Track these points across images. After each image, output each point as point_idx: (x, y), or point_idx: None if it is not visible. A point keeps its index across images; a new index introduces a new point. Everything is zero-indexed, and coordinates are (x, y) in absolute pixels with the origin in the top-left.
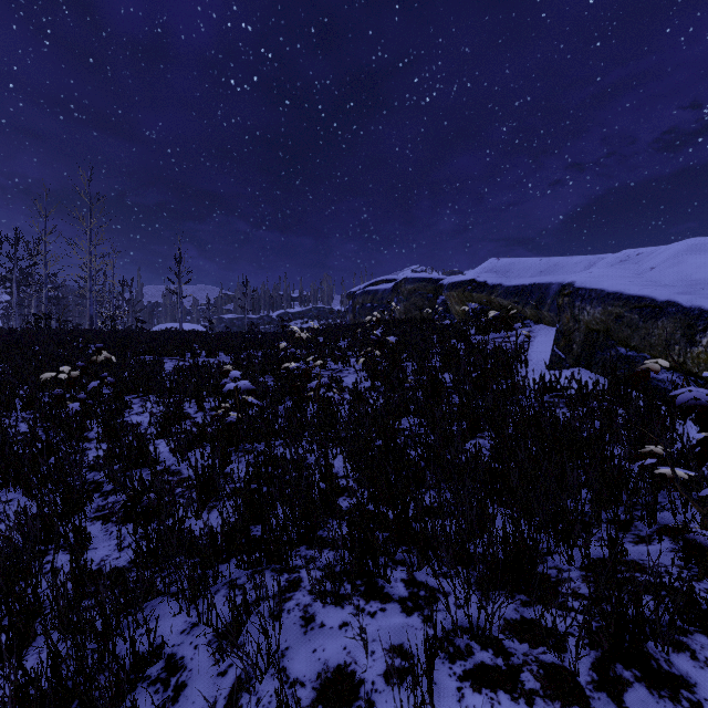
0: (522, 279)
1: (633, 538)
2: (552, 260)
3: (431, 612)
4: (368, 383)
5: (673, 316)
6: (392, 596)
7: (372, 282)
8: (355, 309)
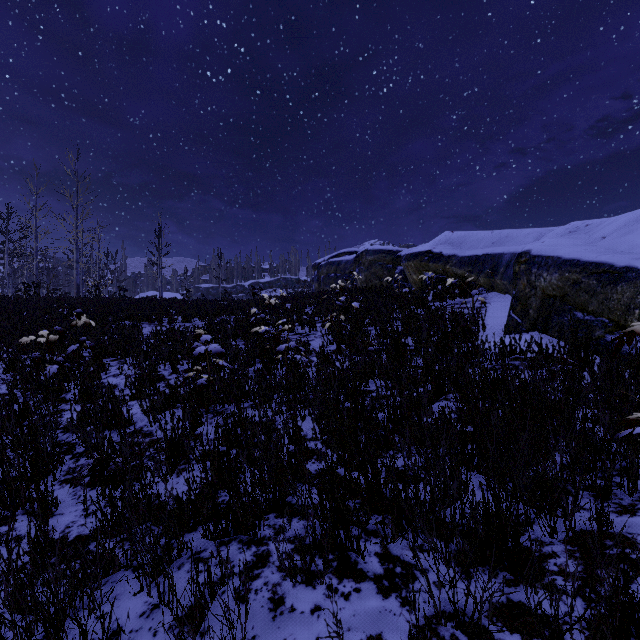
0: (475, 250)
1: (615, 507)
2: (503, 232)
3: (414, 601)
4: (334, 346)
5: (633, 281)
6: (366, 574)
7: (335, 254)
8: (320, 278)
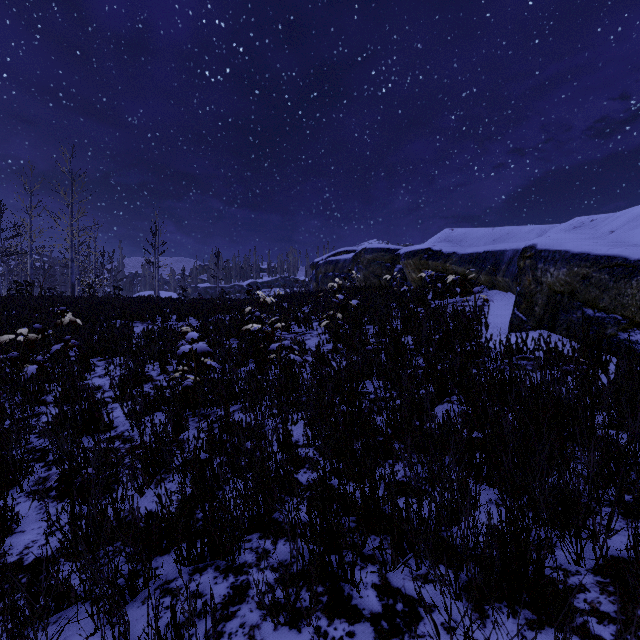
0: (476, 247)
1: None
2: (504, 229)
3: None
4: (331, 345)
5: None
6: (361, 612)
7: (333, 253)
8: (318, 277)
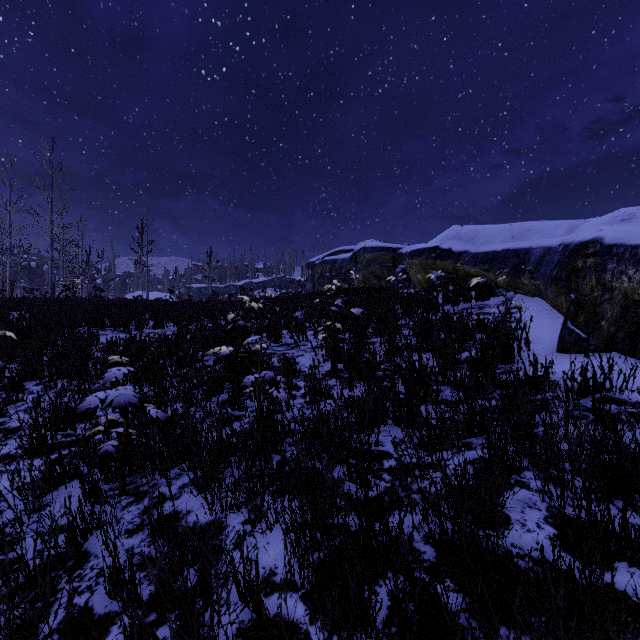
0: (492, 245)
1: None
2: (524, 225)
3: None
4: (328, 365)
5: None
6: None
7: (330, 252)
8: (314, 278)
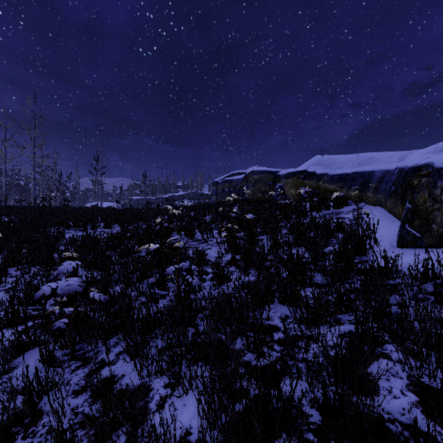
0: (344, 169)
1: None
2: (367, 154)
3: None
4: (229, 256)
5: None
6: None
7: (229, 174)
8: (218, 192)
